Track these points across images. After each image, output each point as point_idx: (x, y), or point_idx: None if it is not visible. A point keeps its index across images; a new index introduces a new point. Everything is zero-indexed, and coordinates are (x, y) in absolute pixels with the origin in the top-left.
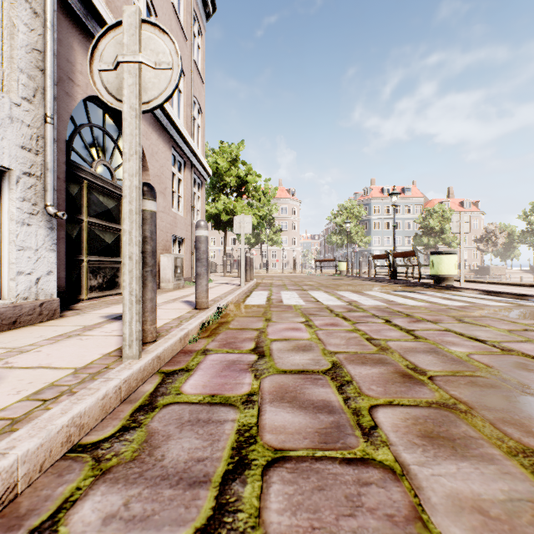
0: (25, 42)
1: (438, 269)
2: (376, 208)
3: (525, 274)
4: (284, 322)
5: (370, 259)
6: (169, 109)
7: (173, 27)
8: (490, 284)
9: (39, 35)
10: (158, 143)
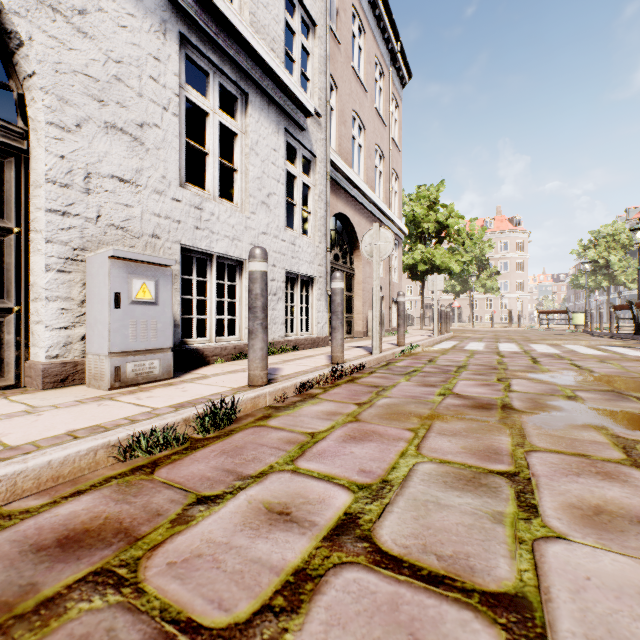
0: (319, 217)
1: None
2: None
3: None
4: (454, 355)
5: (611, 310)
6: (374, 198)
7: (376, 126)
8: None
9: (323, 209)
10: (365, 226)
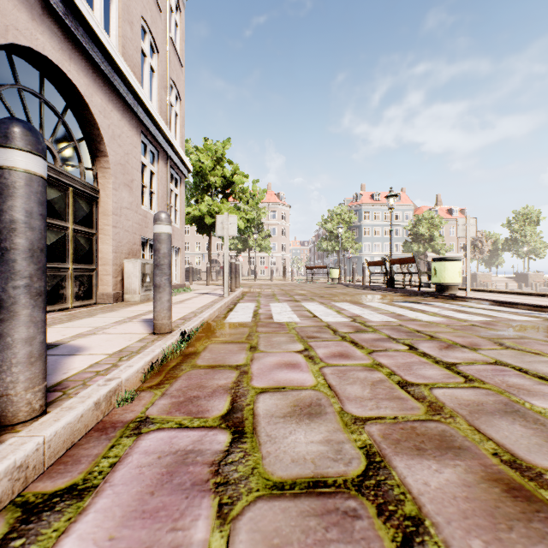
0: None
1: (441, 277)
2: (366, 214)
3: (509, 281)
4: (276, 352)
5: (364, 266)
6: (136, 85)
7: None
8: (494, 293)
9: None
10: (121, 125)
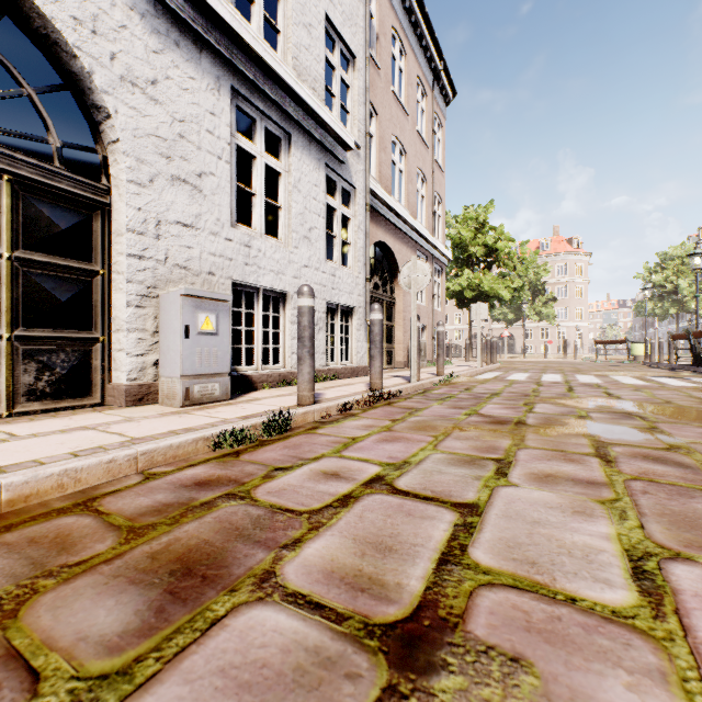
0: (359, 247)
1: None
2: None
3: None
4: (492, 384)
5: (670, 340)
6: (415, 224)
7: (418, 149)
8: None
9: (362, 239)
10: (406, 253)
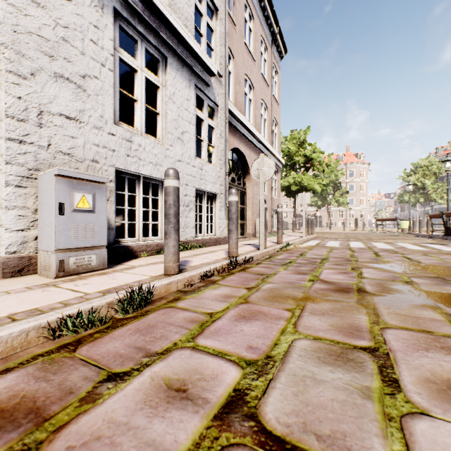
0: (220, 150)
1: None
2: None
3: None
4: (318, 250)
5: (428, 218)
6: (260, 137)
7: (262, 86)
8: None
9: (223, 144)
10: (254, 157)
